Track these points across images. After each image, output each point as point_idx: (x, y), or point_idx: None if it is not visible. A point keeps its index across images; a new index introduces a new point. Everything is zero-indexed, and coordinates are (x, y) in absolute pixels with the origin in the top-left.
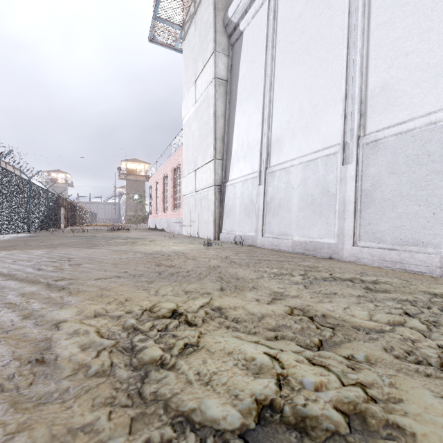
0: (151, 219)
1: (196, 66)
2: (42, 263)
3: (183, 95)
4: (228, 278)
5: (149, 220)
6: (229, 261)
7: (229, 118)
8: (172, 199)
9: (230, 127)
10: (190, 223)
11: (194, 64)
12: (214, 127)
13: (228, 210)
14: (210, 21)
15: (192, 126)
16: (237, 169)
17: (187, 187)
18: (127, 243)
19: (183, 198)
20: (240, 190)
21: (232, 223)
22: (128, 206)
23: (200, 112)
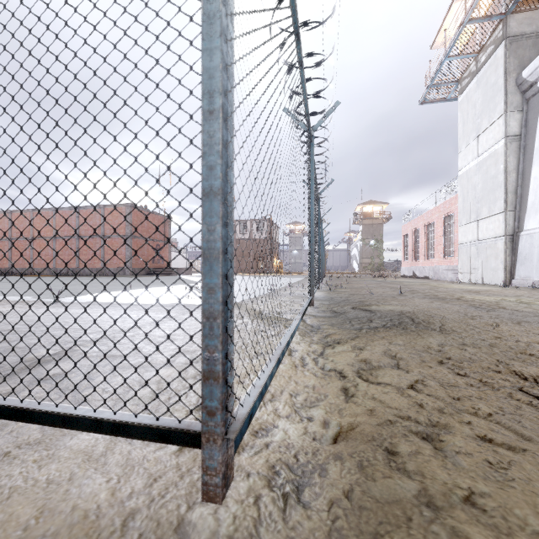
0: (405, 266)
1: (479, 122)
2: (404, 289)
3: (459, 148)
4: (534, 297)
5: (402, 268)
6: (532, 294)
7: (523, 170)
8: (441, 246)
9: (524, 179)
10: (470, 271)
11: (476, 121)
12: (505, 182)
13: (522, 258)
14: (498, 84)
15: (472, 178)
16: (535, 221)
17: (466, 236)
18: (423, 285)
19: (459, 246)
20: (538, 239)
21: (527, 270)
22: (363, 253)
23: (484, 166)
